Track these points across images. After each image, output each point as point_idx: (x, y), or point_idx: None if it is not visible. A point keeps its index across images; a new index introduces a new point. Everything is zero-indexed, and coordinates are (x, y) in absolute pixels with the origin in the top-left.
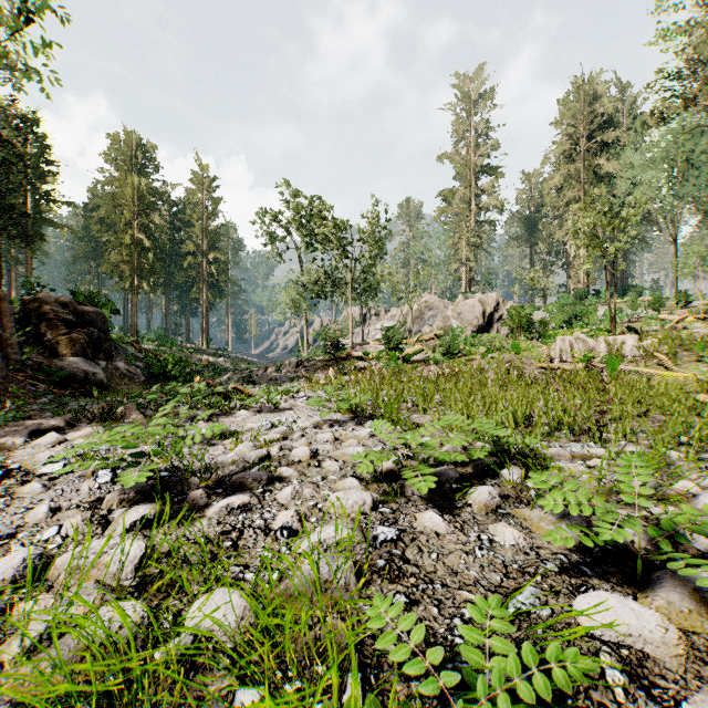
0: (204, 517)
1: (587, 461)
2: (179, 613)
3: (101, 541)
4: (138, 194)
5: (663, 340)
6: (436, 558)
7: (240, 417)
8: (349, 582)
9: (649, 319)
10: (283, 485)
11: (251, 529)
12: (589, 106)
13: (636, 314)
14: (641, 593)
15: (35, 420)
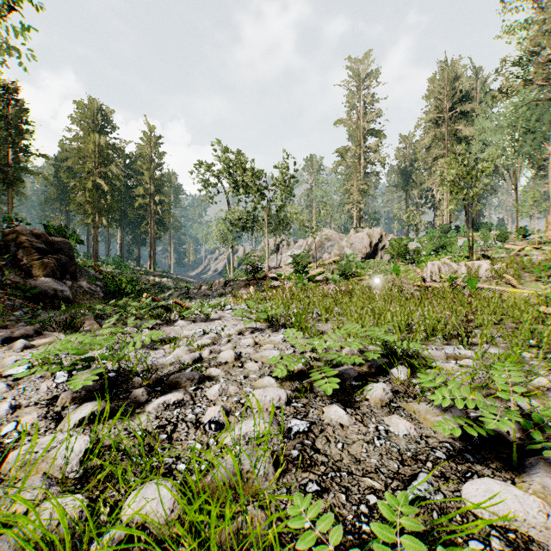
0: (144, 412)
1: (459, 361)
2: (116, 504)
3: (51, 437)
4: (99, 148)
5: (509, 264)
6: (341, 447)
7: (178, 326)
8: (267, 472)
9: (497, 248)
10: (212, 383)
11: (184, 423)
12: (451, 84)
13: (487, 245)
14: (517, 478)
15: (9, 329)
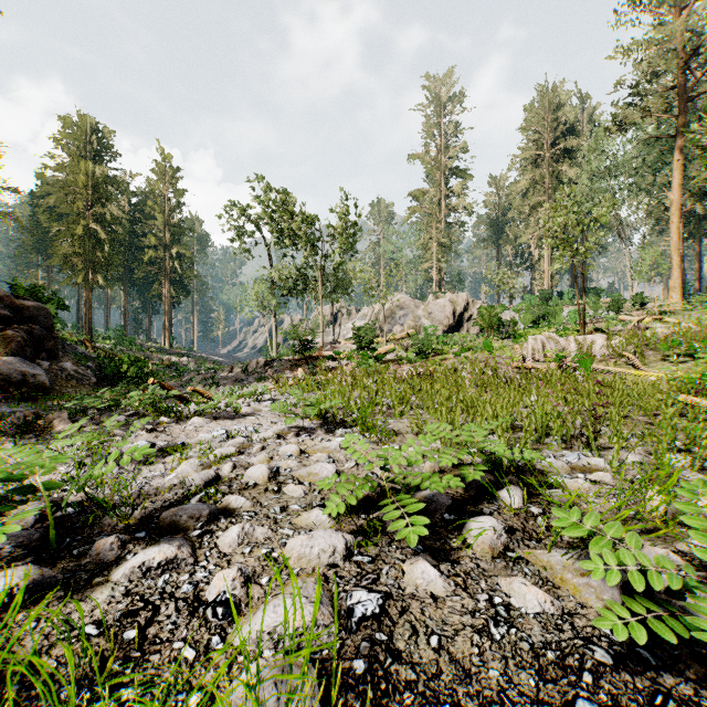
0: (107, 582)
1: (589, 475)
2: None
3: None
4: (93, 181)
5: (630, 339)
6: (437, 645)
7: (193, 425)
8: None
9: (610, 319)
10: (230, 521)
11: (172, 602)
12: (552, 114)
13: (598, 315)
14: None
15: None
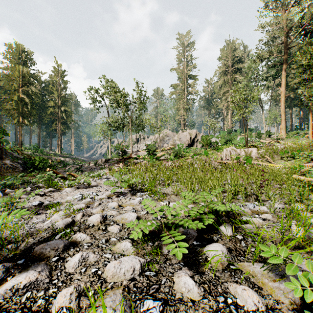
0: None
1: (261, 215)
2: None
3: None
4: (22, 75)
5: (267, 150)
6: None
7: (65, 192)
8: None
9: (256, 142)
10: (76, 250)
11: None
12: (232, 53)
13: (251, 140)
14: None
15: None
